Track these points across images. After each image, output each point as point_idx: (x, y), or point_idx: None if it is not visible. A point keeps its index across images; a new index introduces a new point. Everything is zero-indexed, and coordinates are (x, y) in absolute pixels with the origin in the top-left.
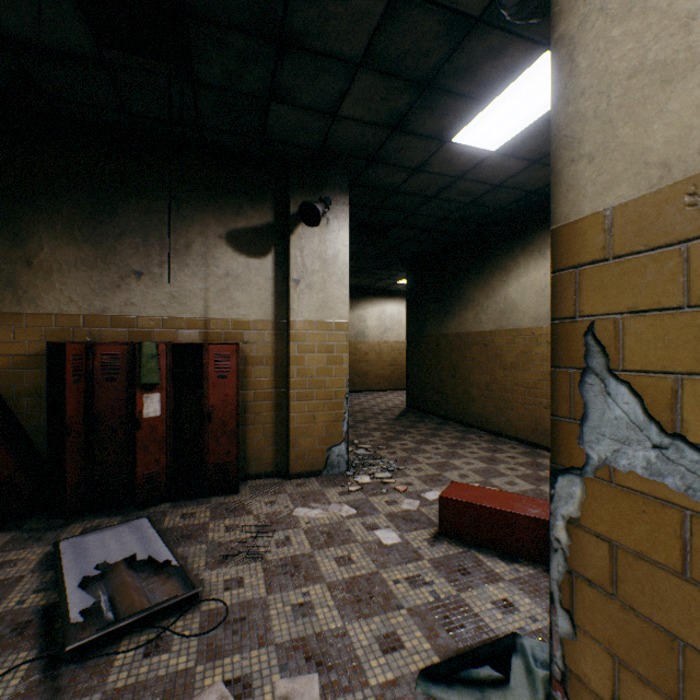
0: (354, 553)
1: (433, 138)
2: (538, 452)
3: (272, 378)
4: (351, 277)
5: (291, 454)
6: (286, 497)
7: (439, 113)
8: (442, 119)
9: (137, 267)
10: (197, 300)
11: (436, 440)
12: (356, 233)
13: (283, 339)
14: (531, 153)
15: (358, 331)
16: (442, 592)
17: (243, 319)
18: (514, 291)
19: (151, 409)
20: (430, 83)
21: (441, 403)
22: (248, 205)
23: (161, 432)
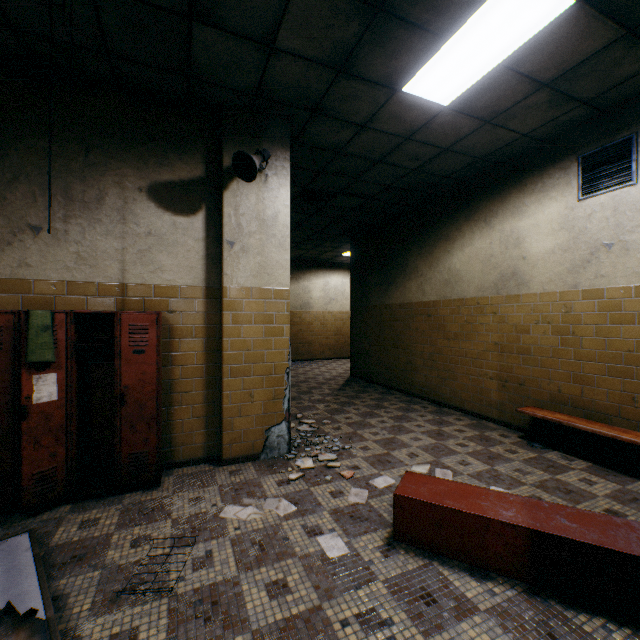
0: (291, 576)
1: (383, 85)
2: (484, 423)
3: (203, 352)
4: (296, 248)
5: (224, 437)
6: (215, 490)
7: (390, 50)
8: (393, 60)
9: (34, 221)
10: (111, 262)
11: (382, 412)
12: (299, 200)
13: (216, 308)
14: (484, 111)
15: (303, 302)
16: (404, 638)
17: (168, 285)
18: (458, 261)
19: (44, 393)
20: (382, 6)
21: (384, 372)
22: (175, 155)
23: (58, 420)
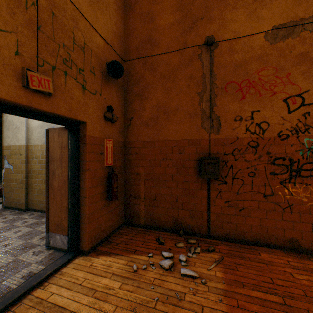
0: None
1: None
2: None
3: None
4: None
5: None
6: None
7: None
8: None
9: None
10: None
11: None
12: None
13: None
14: None
15: None
16: None
17: None
18: None
19: None
20: None
21: None
22: None
23: None
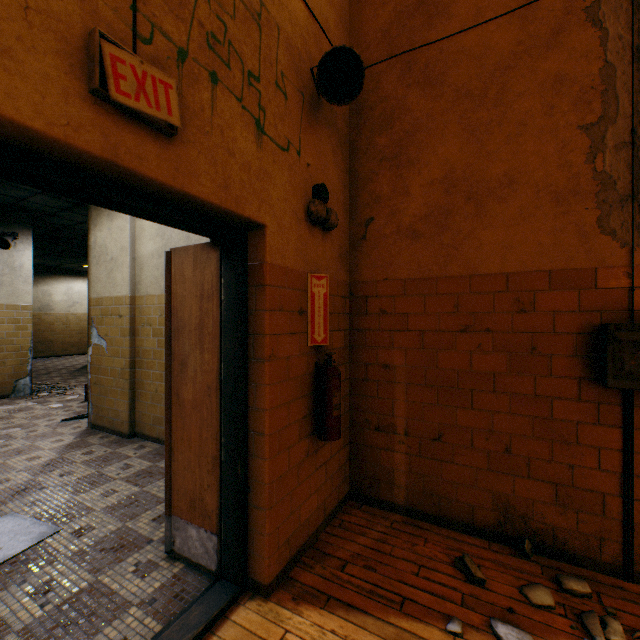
0: (37, 411)
1: None
2: None
3: None
4: (35, 258)
5: None
6: None
7: None
8: None
9: None
10: None
11: None
12: (39, 237)
13: None
14: None
15: (43, 304)
16: (79, 410)
17: None
18: None
19: None
20: (81, 204)
21: None
22: None
23: None
